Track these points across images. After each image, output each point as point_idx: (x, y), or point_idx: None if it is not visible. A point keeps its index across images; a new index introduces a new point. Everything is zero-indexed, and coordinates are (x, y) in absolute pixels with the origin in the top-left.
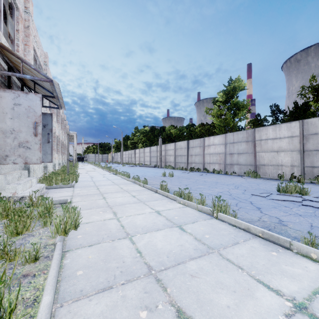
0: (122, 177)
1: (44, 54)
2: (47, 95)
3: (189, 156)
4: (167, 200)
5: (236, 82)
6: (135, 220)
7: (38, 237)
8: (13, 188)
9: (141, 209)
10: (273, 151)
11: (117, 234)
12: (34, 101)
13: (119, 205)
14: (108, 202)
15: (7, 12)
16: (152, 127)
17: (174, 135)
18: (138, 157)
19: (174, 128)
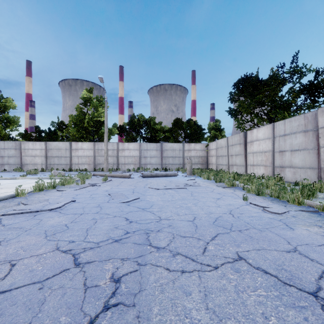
0: None
1: None
2: None
3: None
4: None
5: (7, 101)
6: None
7: None
8: None
9: None
10: (33, 156)
11: None
12: None
13: None
14: None
15: None
16: None
17: None
18: None
19: None
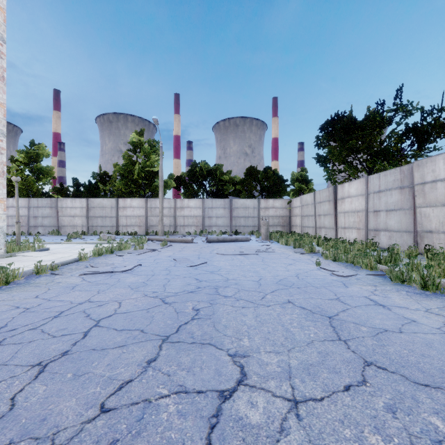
0: None
1: None
2: None
3: None
4: None
5: (40, 148)
6: None
7: None
8: None
9: None
10: (71, 216)
11: None
12: None
13: None
14: None
15: None
16: None
17: None
18: None
19: None
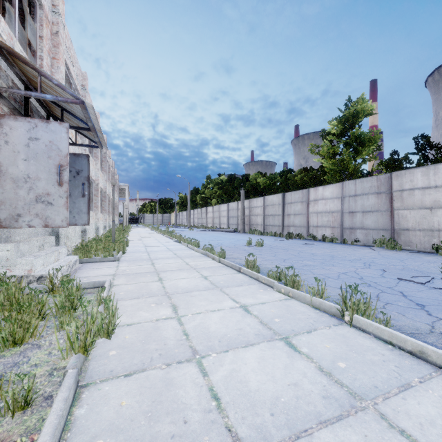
0: (188, 247)
1: (82, 74)
2: (79, 127)
3: (285, 216)
4: (257, 286)
5: (357, 105)
6: (208, 321)
7: (45, 351)
8: (28, 263)
9: (217, 301)
10: (424, 207)
11: (177, 351)
12: (58, 133)
13: (183, 293)
14: (165, 287)
15: (28, 13)
16: (231, 175)
17: (262, 186)
18: (211, 218)
19: (262, 176)
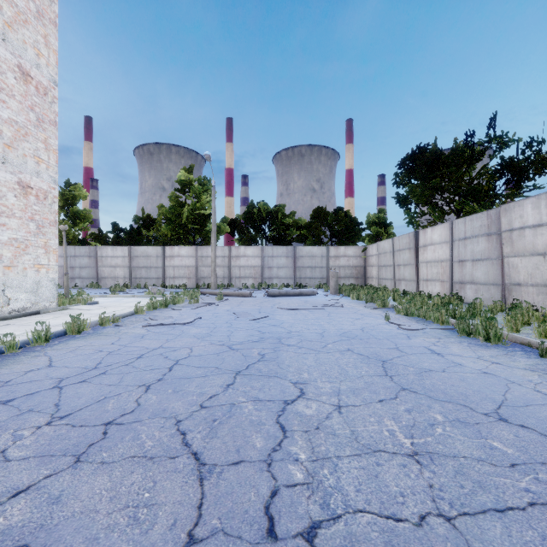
0: None
1: None
2: None
3: None
4: None
5: (76, 189)
6: None
7: None
8: None
9: None
10: (112, 266)
11: None
12: None
13: None
14: None
15: None
16: None
17: None
18: None
19: None
